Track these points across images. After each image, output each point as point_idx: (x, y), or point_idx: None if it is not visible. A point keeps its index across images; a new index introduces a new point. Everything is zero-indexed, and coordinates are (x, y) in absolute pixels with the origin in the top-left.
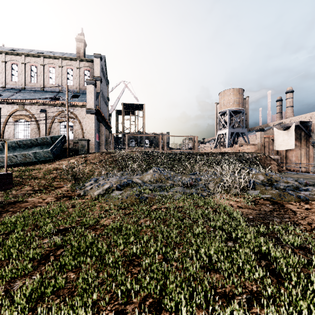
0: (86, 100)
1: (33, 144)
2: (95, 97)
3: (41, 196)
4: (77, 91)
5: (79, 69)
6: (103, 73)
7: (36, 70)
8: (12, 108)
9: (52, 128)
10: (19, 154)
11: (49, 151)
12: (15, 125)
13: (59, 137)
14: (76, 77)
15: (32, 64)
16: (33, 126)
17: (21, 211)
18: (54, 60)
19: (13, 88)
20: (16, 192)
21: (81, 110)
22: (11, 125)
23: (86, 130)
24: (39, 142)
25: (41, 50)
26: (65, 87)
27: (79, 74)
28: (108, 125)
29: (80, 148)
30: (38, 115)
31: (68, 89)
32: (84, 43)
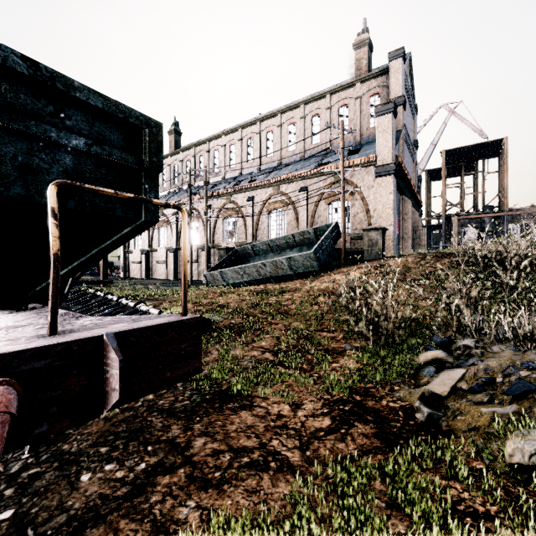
0: (376, 150)
1: (289, 244)
2: (393, 139)
3: (288, 381)
4: (355, 143)
5: (360, 99)
6: (406, 89)
7: (295, 130)
8: (265, 193)
9: (316, 217)
10: (268, 262)
11: (312, 255)
12: (268, 219)
13: (328, 228)
14: (353, 116)
15: (290, 123)
16: (290, 217)
17: (210, 486)
18: (319, 102)
19: (263, 156)
20: (243, 350)
21: (365, 174)
22: (264, 219)
23: (375, 212)
24: (297, 240)
25: (301, 99)
26: (338, 127)
27: (359, 109)
28: (416, 200)
29: (366, 247)
30: (297, 197)
31: (344, 130)
32: (369, 45)
